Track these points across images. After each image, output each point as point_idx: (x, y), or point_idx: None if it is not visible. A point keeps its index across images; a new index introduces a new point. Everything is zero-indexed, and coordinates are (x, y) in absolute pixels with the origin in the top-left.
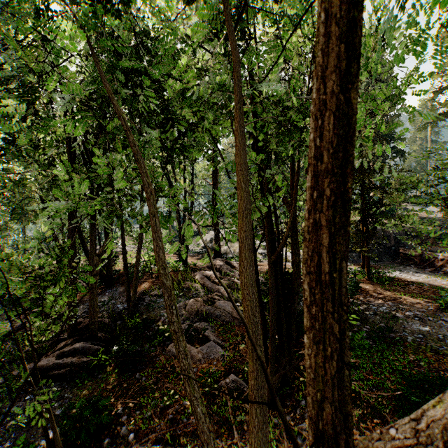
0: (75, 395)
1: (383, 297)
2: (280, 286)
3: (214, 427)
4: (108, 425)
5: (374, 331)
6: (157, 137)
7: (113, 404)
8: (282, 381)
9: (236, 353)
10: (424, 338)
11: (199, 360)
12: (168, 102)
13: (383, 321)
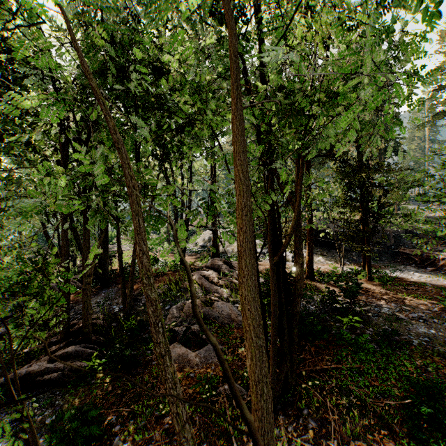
0: (66, 402)
1: (385, 297)
2: (281, 288)
3: (212, 438)
4: (100, 435)
5: (378, 334)
6: (153, 133)
7: (105, 412)
8: (283, 387)
9: (235, 357)
10: (430, 341)
11: (197, 365)
12: (165, 97)
13: (387, 323)
